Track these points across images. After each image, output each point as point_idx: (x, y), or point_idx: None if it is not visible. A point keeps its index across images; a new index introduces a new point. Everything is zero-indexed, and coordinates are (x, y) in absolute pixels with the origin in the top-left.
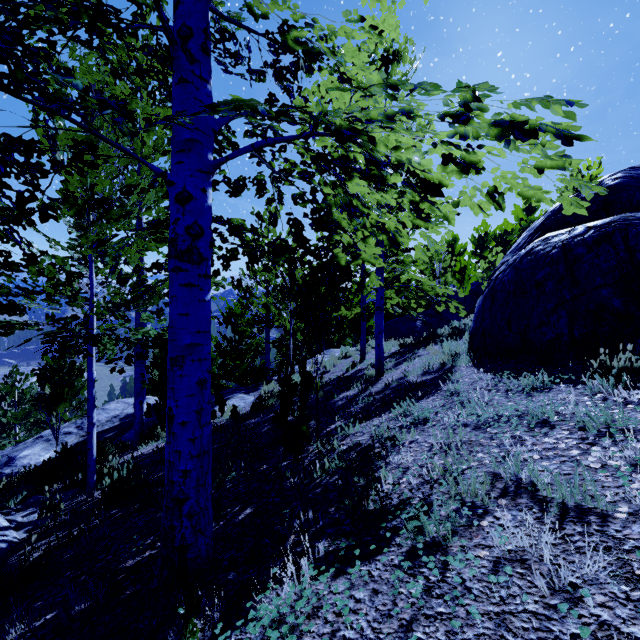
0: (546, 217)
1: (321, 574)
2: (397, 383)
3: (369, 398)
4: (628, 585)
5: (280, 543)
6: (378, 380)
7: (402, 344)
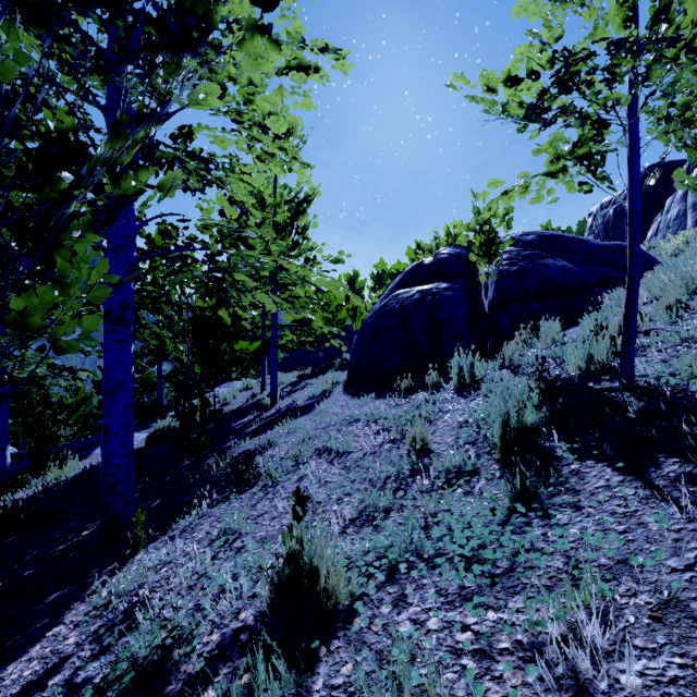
0: (403, 276)
1: (214, 506)
2: (287, 408)
3: (261, 421)
4: (342, 470)
5: (187, 505)
6: (272, 407)
7: (301, 375)
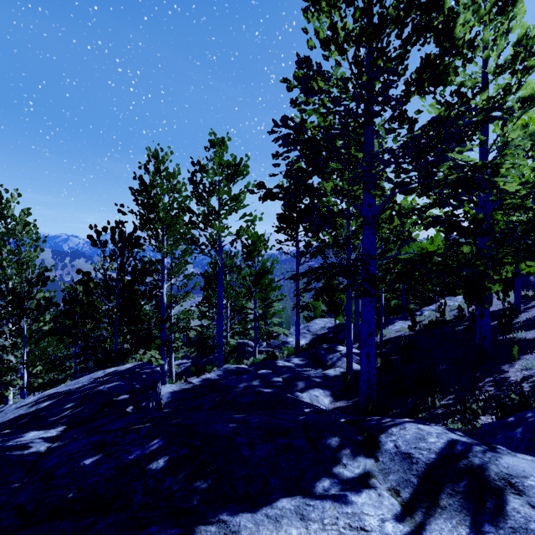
0: None
1: None
2: None
3: (520, 323)
4: None
5: (517, 352)
6: (517, 316)
7: (523, 295)
